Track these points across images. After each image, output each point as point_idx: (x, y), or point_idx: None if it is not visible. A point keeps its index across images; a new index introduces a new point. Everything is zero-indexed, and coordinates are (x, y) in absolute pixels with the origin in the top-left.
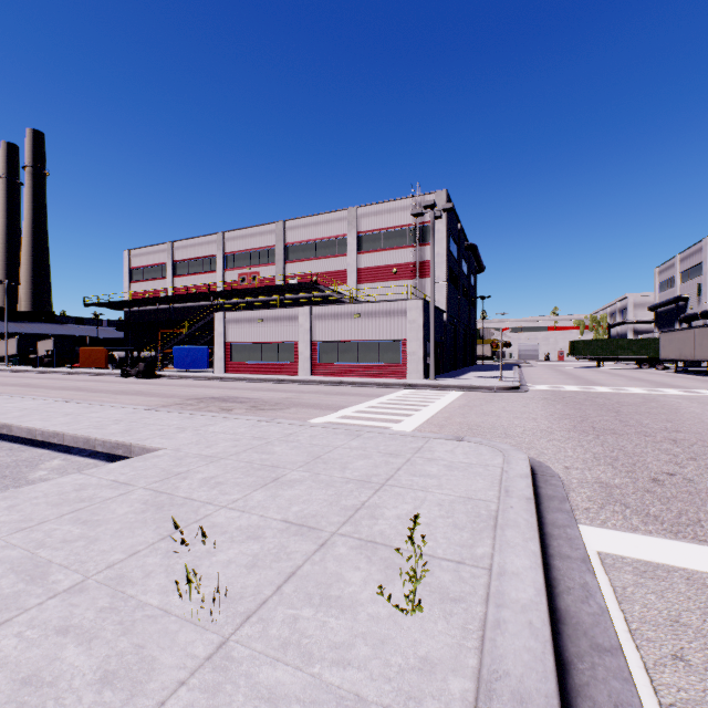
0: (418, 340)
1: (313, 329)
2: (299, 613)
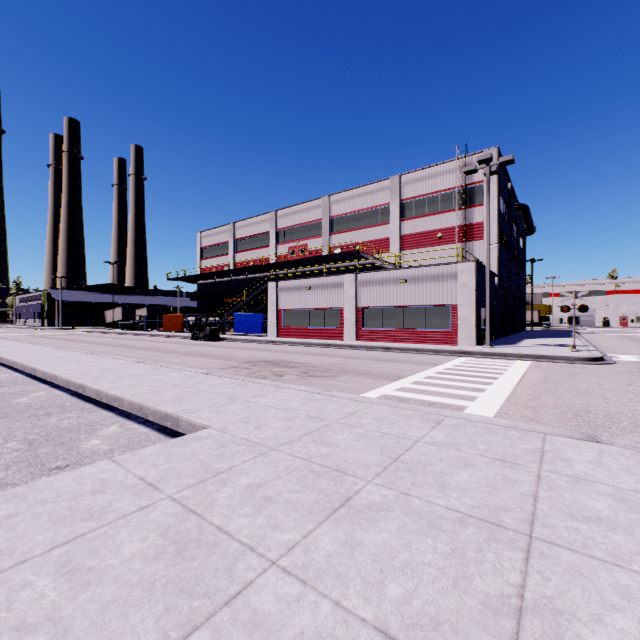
0: (470, 304)
1: (358, 295)
2: None
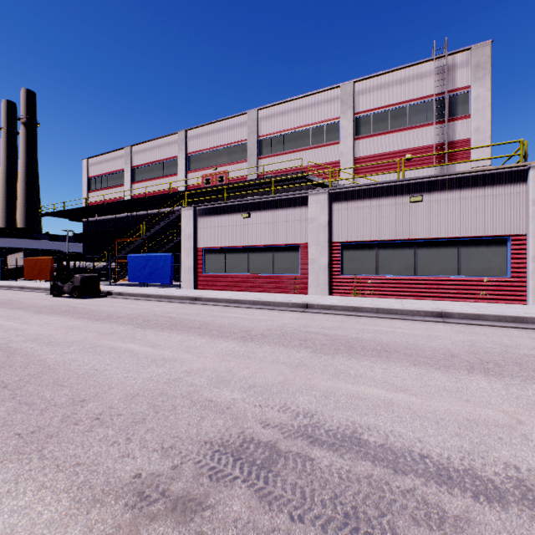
0: None
1: (332, 223)
2: None
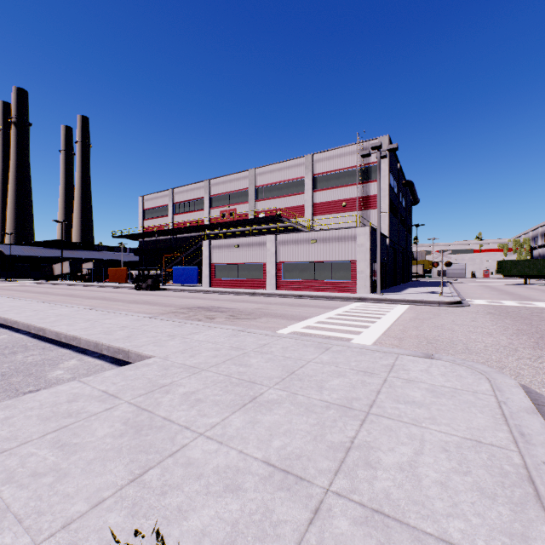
0: (366, 260)
1: (278, 252)
2: None
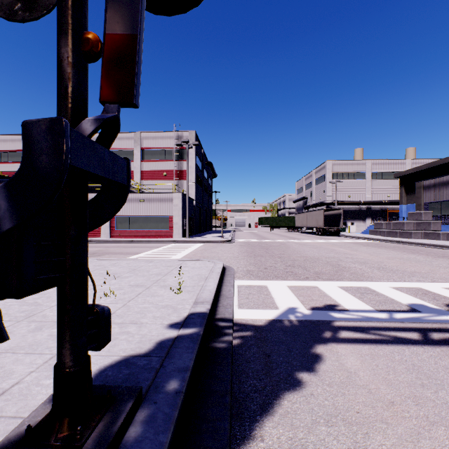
0: (179, 216)
1: None
2: (146, 298)
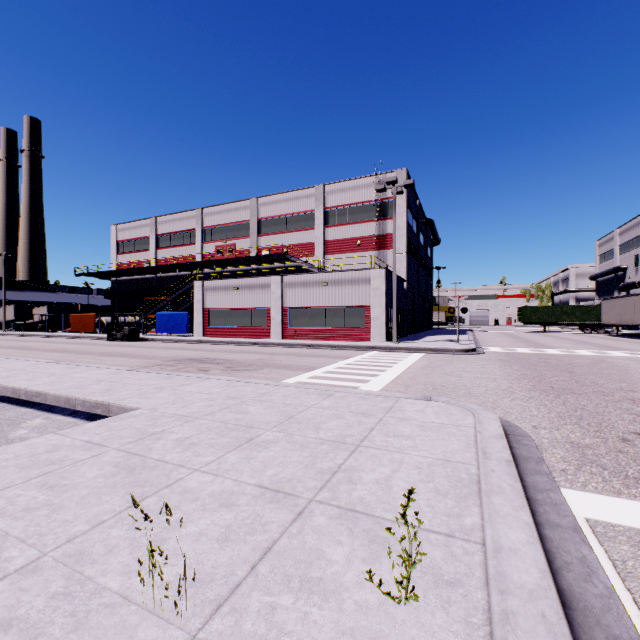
0: (381, 306)
1: (284, 296)
2: (276, 601)
